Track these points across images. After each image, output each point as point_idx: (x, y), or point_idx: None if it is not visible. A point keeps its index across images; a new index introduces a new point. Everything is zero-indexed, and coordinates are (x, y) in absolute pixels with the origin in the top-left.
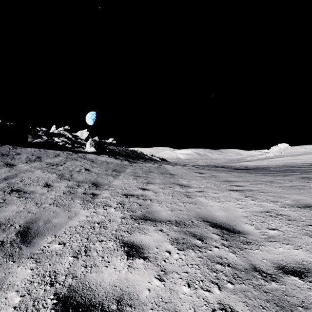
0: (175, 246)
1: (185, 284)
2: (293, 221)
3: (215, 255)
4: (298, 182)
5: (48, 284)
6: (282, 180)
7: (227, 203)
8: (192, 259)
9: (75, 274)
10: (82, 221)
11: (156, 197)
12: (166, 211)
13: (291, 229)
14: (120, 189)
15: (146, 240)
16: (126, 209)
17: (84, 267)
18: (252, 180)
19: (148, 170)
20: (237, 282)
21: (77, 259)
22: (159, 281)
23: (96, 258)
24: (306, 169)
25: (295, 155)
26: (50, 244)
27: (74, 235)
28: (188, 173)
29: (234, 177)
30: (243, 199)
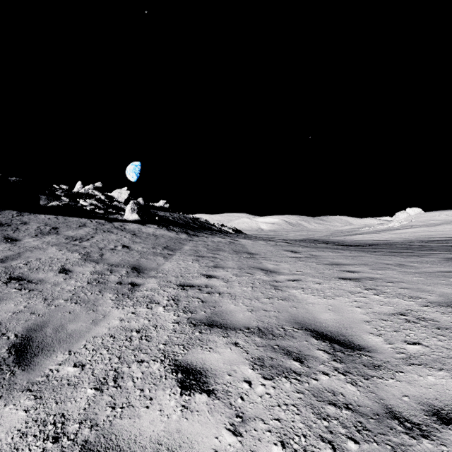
0: (259, 372)
1: (277, 442)
2: (445, 330)
3: (324, 388)
4: (442, 266)
5: (51, 439)
6: (417, 263)
7: (337, 298)
8: (286, 394)
9: (96, 421)
10: (113, 327)
11: (228, 288)
12: (244, 311)
13: (444, 344)
14: (173, 276)
15: (212, 361)
16: (182, 308)
17: (111, 408)
18: (372, 262)
19: (216, 248)
20: (363, 438)
21: (100, 393)
22: (233, 435)
23: (132, 392)
24: (451, 246)
25: (432, 224)
26: (61, 367)
27: (100, 351)
28: (275, 252)
29: (344, 258)
30: (362, 293)
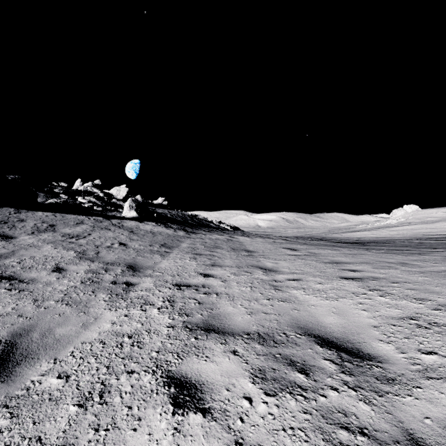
0: (260, 387)
1: None
2: None
3: (334, 408)
4: None
5: None
6: (420, 261)
7: (340, 300)
8: (292, 415)
9: None
10: (103, 331)
11: (226, 289)
12: (243, 314)
13: None
14: (169, 275)
15: (208, 372)
16: (178, 310)
17: (94, 431)
18: (374, 260)
19: (214, 245)
20: None
21: (84, 411)
22: None
23: (118, 410)
24: None
25: (429, 222)
26: (44, 378)
27: (87, 360)
28: (273, 250)
29: (344, 256)
30: (367, 294)
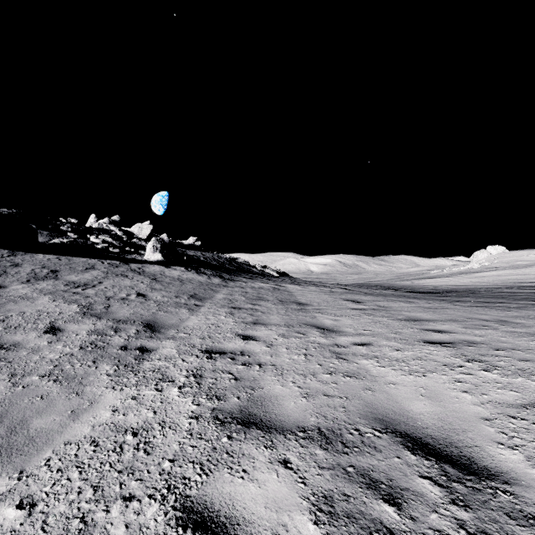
0: (327, 531)
1: None
2: None
3: None
4: None
5: None
6: (524, 319)
7: (429, 375)
8: None
9: None
10: (99, 424)
11: (272, 357)
12: (296, 397)
13: None
14: (198, 337)
15: (246, 501)
16: (206, 391)
17: None
18: (463, 317)
19: (256, 296)
20: None
21: None
22: None
23: None
24: None
25: (520, 266)
26: None
27: (68, 474)
28: (332, 302)
29: (423, 311)
30: (465, 367)
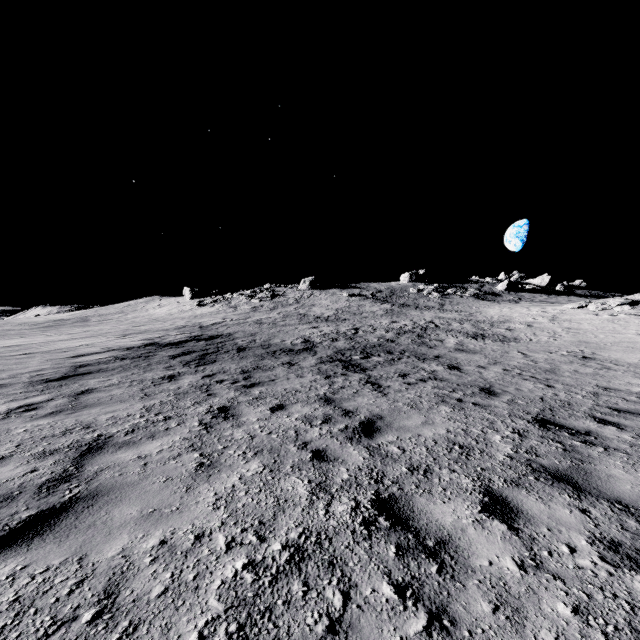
0: None
1: None
2: None
3: None
4: None
5: None
6: None
7: None
8: None
9: None
10: None
11: None
12: None
13: None
14: None
15: None
16: None
17: None
18: None
19: None
20: None
21: None
22: None
23: None
24: None
25: None
26: None
27: None
28: None
29: None
30: None
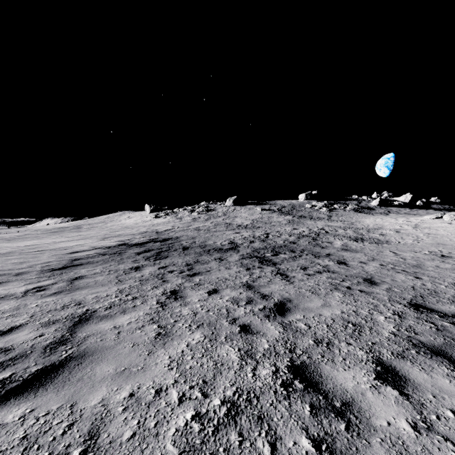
0: None
1: None
2: None
3: None
4: None
5: None
6: None
7: None
8: None
9: None
10: None
11: None
12: None
13: None
14: None
15: None
16: None
17: None
18: None
19: None
20: None
21: None
22: None
23: None
24: None
25: None
26: None
27: None
28: None
29: None
30: None
